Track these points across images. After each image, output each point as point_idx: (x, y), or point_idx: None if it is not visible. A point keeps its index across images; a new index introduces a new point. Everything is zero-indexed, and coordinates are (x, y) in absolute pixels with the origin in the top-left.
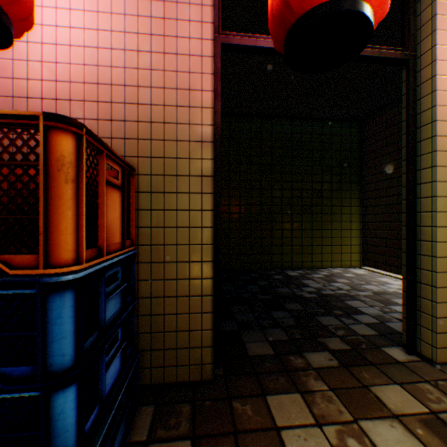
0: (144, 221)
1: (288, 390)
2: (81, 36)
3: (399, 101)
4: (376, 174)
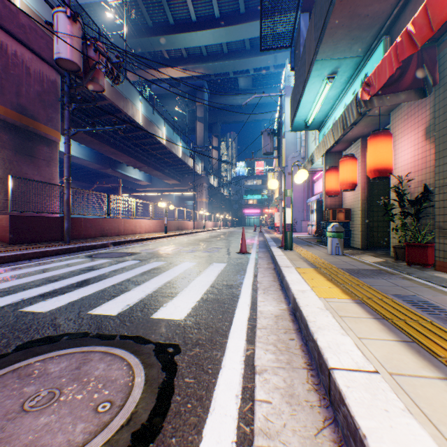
0: (354, 216)
1: (363, 251)
2: None
3: None
4: None
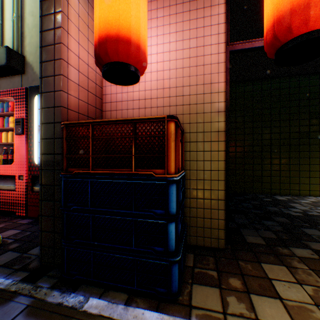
0: (186, 157)
1: (276, 263)
2: (155, 67)
3: None
4: None
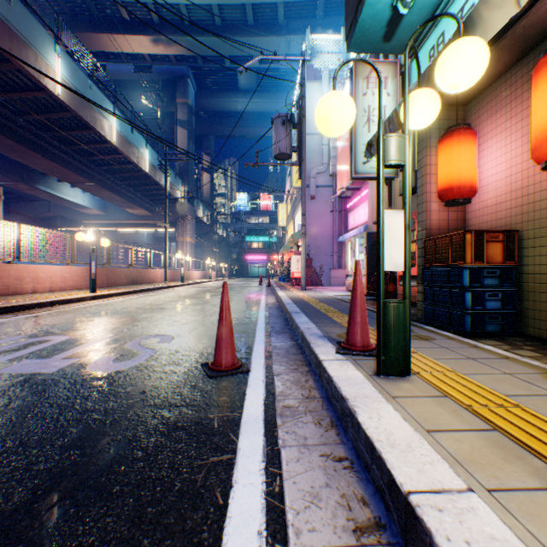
0: (529, 253)
1: None
2: (503, 174)
3: None
4: None
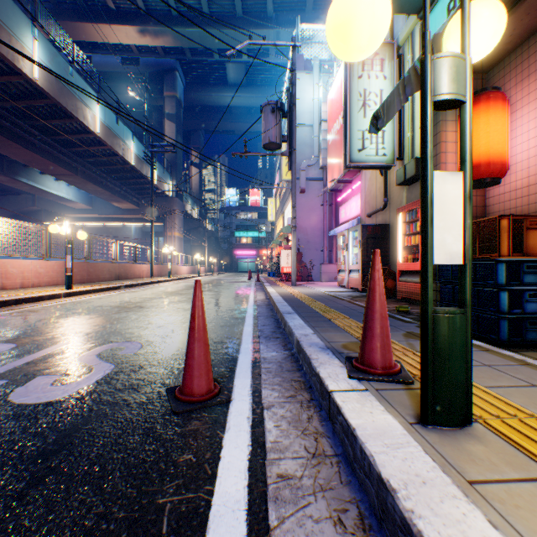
0: None
1: None
2: None
3: None
4: None
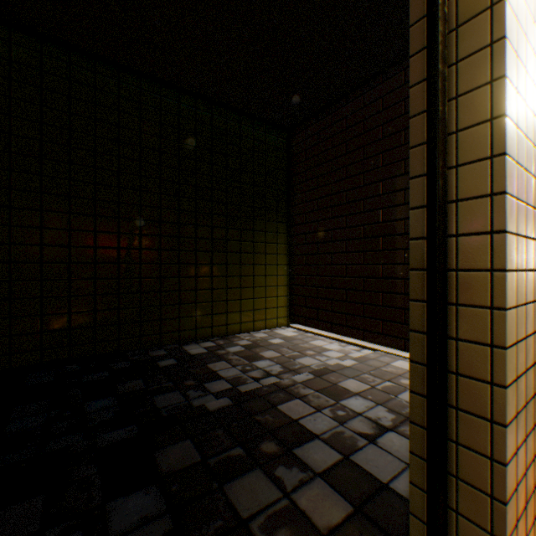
0: None
1: None
2: None
3: (334, 108)
4: (307, 202)
